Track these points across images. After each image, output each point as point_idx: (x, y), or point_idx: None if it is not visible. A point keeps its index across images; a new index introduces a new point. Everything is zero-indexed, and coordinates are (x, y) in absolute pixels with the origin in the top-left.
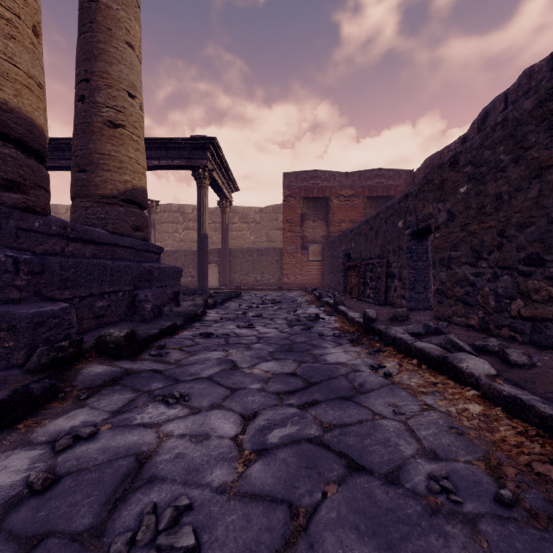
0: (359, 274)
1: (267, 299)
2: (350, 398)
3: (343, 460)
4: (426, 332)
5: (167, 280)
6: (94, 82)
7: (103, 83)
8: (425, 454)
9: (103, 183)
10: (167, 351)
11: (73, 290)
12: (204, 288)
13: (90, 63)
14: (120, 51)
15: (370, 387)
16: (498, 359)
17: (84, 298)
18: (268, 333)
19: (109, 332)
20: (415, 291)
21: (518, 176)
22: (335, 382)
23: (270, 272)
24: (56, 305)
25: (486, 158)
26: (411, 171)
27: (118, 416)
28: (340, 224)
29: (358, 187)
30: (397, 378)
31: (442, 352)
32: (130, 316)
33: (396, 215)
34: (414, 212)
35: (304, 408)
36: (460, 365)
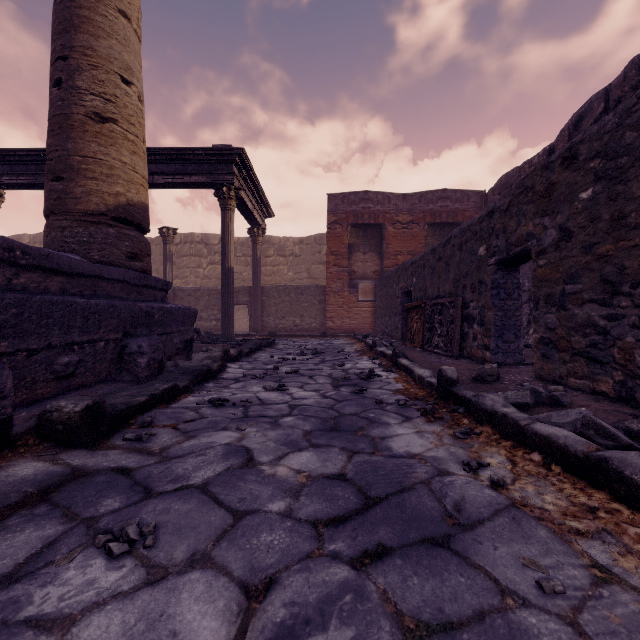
0: (424, 317)
1: (307, 348)
2: (445, 542)
3: None
4: (535, 401)
5: (174, 325)
6: (74, 60)
7: (86, 62)
8: None
9: (85, 195)
10: (153, 430)
11: (16, 341)
12: (229, 334)
13: (68, 35)
14: (110, 21)
15: (475, 513)
16: None
17: (36, 352)
18: (305, 398)
19: (58, 405)
20: (503, 340)
21: None
22: (412, 498)
23: (312, 315)
24: None
25: (629, 143)
26: (482, 192)
27: (3, 590)
28: (395, 256)
29: (417, 211)
30: (515, 490)
31: (591, 448)
32: (116, 375)
33: (475, 239)
34: (503, 234)
35: (362, 565)
36: None
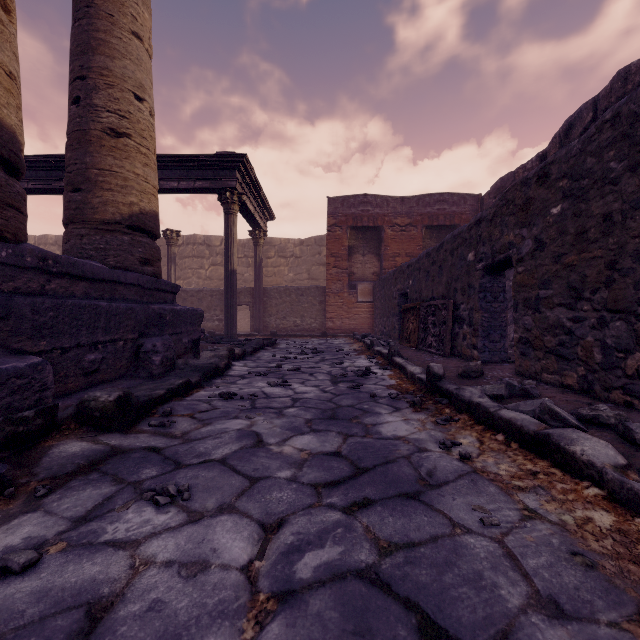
0: (419, 318)
1: (307, 348)
2: (416, 496)
3: (412, 617)
4: (509, 394)
5: (183, 325)
6: (91, 80)
7: (102, 81)
8: (541, 606)
9: (102, 205)
10: (173, 419)
11: (53, 340)
12: (232, 334)
13: (86, 57)
14: (124, 42)
15: (443, 477)
16: (617, 435)
17: (68, 350)
18: (306, 392)
19: (94, 395)
20: (489, 339)
21: (637, 189)
22: (394, 468)
23: (312, 315)
24: (24, 360)
25: (589, 168)
26: (479, 196)
27: (82, 526)
28: (394, 258)
29: (415, 214)
30: (478, 462)
31: (541, 427)
32: (133, 371)
33: (465, 245)
34: (489, 242)
35: (351, 511)
36: (572, 448)
